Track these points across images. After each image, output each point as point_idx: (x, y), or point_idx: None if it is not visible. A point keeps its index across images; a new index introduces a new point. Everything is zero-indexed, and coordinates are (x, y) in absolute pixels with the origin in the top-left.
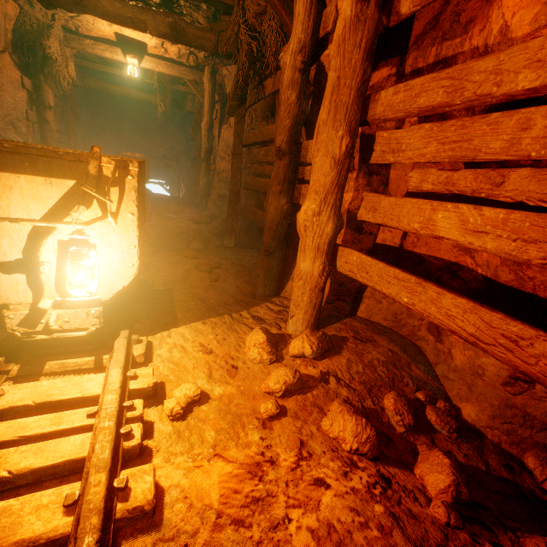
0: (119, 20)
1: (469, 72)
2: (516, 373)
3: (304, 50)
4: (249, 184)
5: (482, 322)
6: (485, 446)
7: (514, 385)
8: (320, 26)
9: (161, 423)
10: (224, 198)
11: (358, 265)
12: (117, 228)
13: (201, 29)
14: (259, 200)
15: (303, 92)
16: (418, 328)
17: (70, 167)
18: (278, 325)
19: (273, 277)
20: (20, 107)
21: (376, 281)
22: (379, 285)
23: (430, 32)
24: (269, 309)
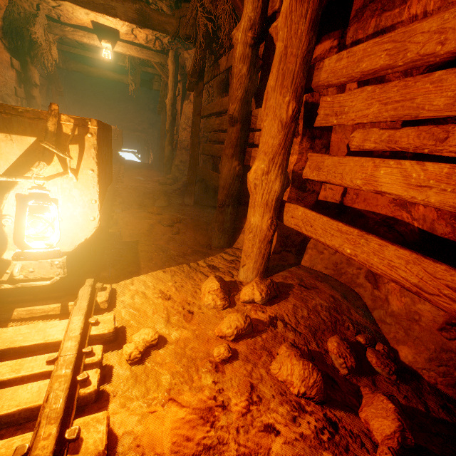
0: (92, 6)
1: (412, 33)
2: (452, 320)
3: (254, 28)
4: (206, 150)
5: (425, 273)
6: (423, 387)
7: (450, 330)
8: (269, 6)
9: (120, 367)
10: (185, 163)
11: (303, 219)
12: (78, 184)
13: (164, 15)
14: (215, 164)
15: (253, 66)
16: (356, 276)
17: (30, 124)
18: (230, 273)
19: (226, 230)
20: (9, 84)
21: (320, 234)
22: (323, 238)
23: (370, 4)
24: (223, 259)
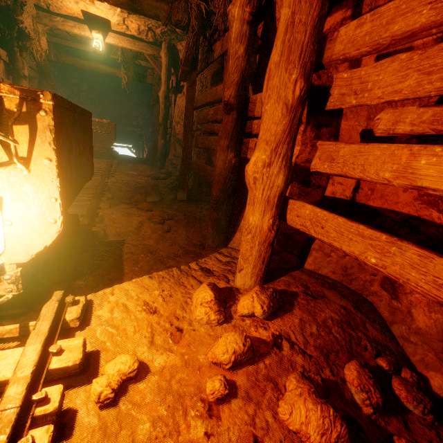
0: None
1: None
2: None
3: (253, 2)
4: (199, 142)
5: None
6: None
7: None
8: None
9: (87, 411)
10: (179, 158)
11: (312, 219)
12: (31, 177)
13: None
14: (209, 158)
15: (251, 46)
16: (370, 283)
17: None
18: (226, 277)
19: (221, 228)
20: None
21: (334, 237)
22: (338, 242)
23: None
24: (217, 260)
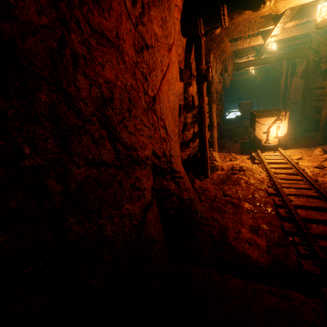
0: (258, 65)
1: None
2: None
3: None
4: (311, 104)
5: None
6: None
7: None
8: None
9: None
10: (293, 111)
11: None
12: (283, 124)
13: (288, 53)
14: (317, 109)
15: None
16: None
17: (276, 114)
18: (326, 150)
19: (324, 137)
20: None
21: None
22: None
23: None
24: (323, 147)
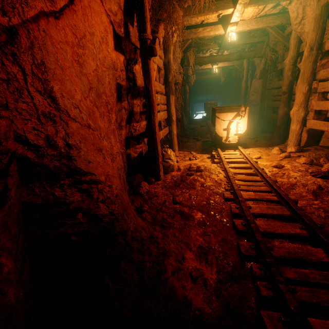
0: (220, 61)
1: None
2: None
3: (293, 58)
4: (269, 105)
5: None
6: None
7: None
8: (300, 49)
9: None
10: (253, 113)
11: (313, 124)
12: (243, 120)
13: (249, 52)
14: (273, 110)
15: (293, 71)
16: None
17: (236, 110)
18: (283, 149)
19: (281, 137)
20: None
21: (318, 127)
22: (319, 128)
23: None
24: (279, 147)
